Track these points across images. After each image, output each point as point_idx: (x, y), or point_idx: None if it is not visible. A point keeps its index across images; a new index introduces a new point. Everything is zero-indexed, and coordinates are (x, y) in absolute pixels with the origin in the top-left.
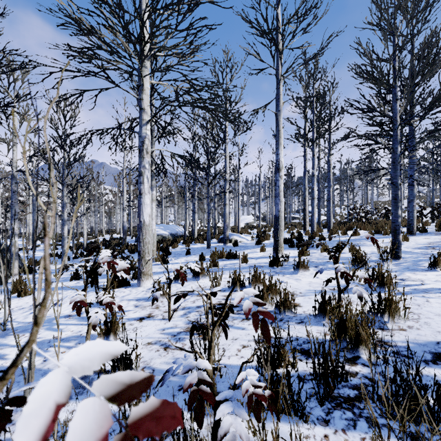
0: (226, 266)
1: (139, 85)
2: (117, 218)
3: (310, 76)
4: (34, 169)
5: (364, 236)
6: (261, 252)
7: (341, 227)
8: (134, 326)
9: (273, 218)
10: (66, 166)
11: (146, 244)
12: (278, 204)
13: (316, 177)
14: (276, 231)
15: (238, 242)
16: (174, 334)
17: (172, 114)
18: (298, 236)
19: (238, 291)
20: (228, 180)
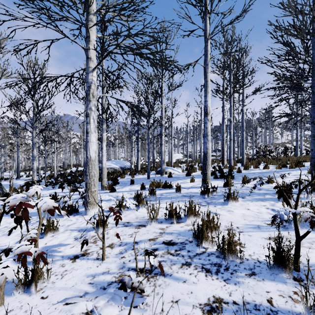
0: (162, 195)
1: (86, 37)
2: (81, 155)
3: (228, 44)
4: (18, 119)
5: (273, 169)
6: (191, 182)
7: (251, 162)
8: (65, 268)
9: (197, 156)
10: (34, 113)
11: (92, 177)
12: (206, 143)
13: (233, 123)
14: (205, 166)
15: (171, 174)
16: (104, 286)
17: (115, 61)
18: (219, 169)
19: (175, 223)
20: (164, 126)
